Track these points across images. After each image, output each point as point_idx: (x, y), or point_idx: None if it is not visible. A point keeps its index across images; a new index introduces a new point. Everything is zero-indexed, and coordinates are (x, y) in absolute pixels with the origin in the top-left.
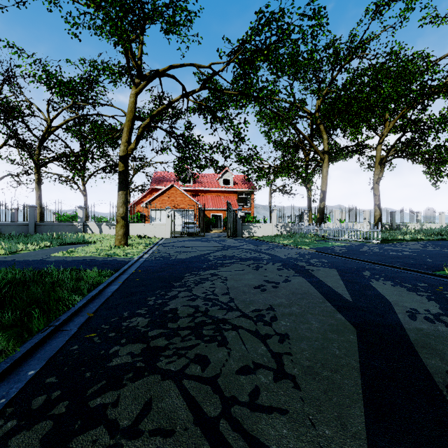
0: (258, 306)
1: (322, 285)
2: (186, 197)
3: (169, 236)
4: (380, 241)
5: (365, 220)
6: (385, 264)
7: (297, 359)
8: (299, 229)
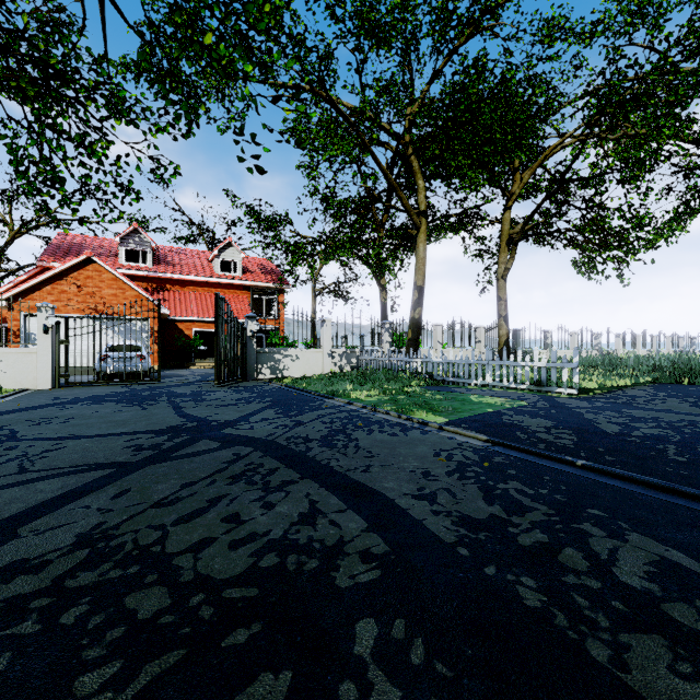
0: None
1: None
2: (128, 288)
3: (50, 385)
4: (577, 391)
5: (480, 343)
6: None
7: None
8: (377, 360)
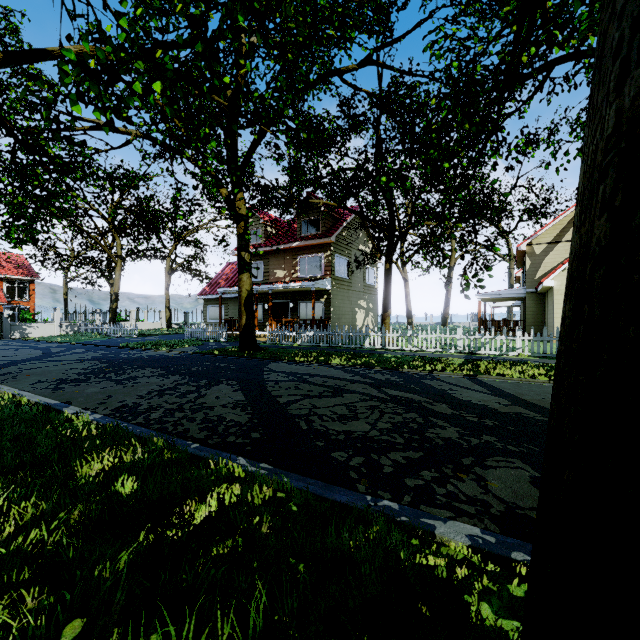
0: (10, 355)
1: (48, 351)
2: None
3: None
4: (137, 336)
5: (162, 319)
6: (103, 345)
7: (18, 357)
8: (87, 328)
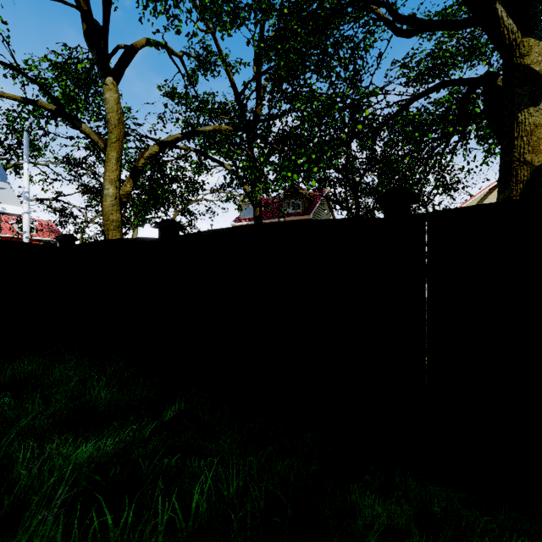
0: None
1: None
2: None
3: None
4: None
5: None
6: None
7: None
8: None
